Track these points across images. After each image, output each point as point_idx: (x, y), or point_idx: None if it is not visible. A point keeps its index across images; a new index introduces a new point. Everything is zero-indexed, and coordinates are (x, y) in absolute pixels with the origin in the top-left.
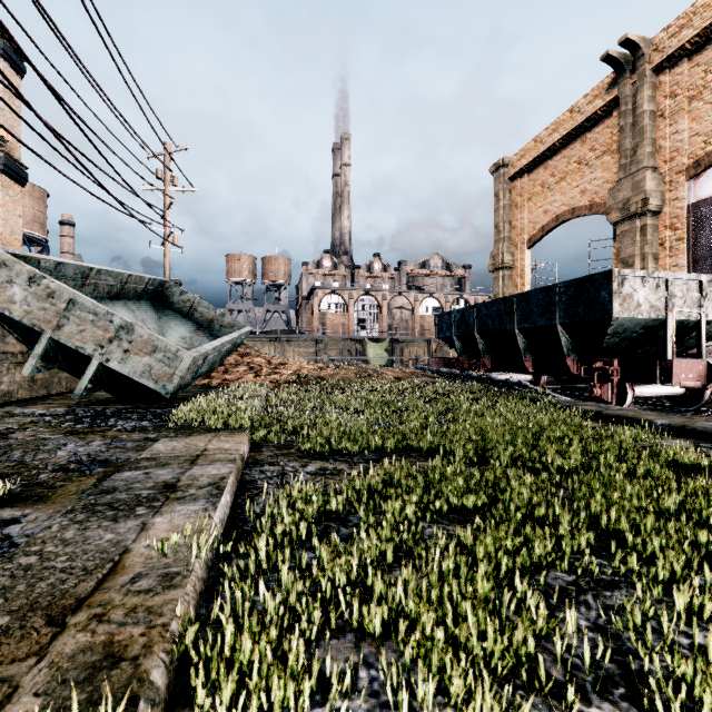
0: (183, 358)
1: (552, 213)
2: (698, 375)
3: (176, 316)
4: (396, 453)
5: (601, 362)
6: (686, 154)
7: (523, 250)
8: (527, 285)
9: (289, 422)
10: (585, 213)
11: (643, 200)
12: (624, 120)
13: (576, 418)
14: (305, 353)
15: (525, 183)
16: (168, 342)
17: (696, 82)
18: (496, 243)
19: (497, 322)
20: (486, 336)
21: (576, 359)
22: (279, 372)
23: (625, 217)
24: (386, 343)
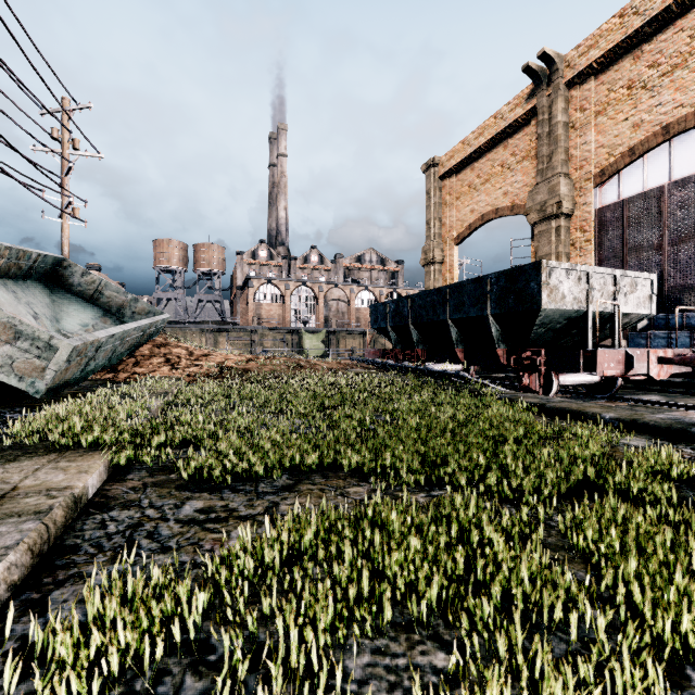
0: (58, 348)
1: (478, 212)
2: (618, 364)
3: (76, 300)
4: (319, 472)
5: (529, 352)
6: (593, 163)
7: (452, 247)
8: (456, 280)
9: (182, 430)
10: (507, 213)
11: (558, 203)
12: (541, 129)
13: (522, 413)
14: (239, 344)
15: (454, 182)
16: (37, 326)
17: (602, 99)
18: (428, 238)
19: (431, 312)
20: (420, 327)
21: (506, 350)
22: (200, 364)
23: (543, 218)
24: (323, 334)
